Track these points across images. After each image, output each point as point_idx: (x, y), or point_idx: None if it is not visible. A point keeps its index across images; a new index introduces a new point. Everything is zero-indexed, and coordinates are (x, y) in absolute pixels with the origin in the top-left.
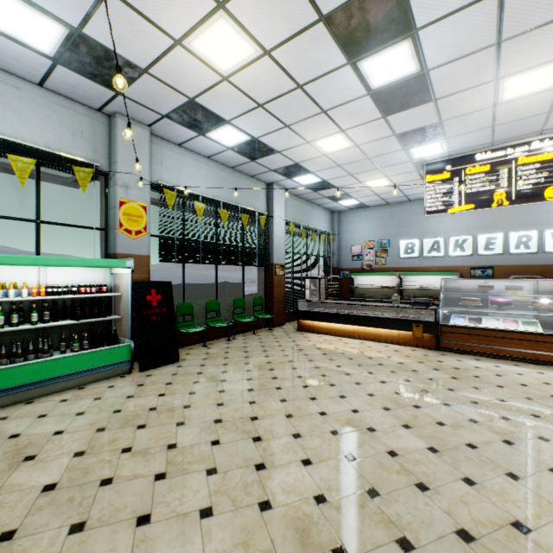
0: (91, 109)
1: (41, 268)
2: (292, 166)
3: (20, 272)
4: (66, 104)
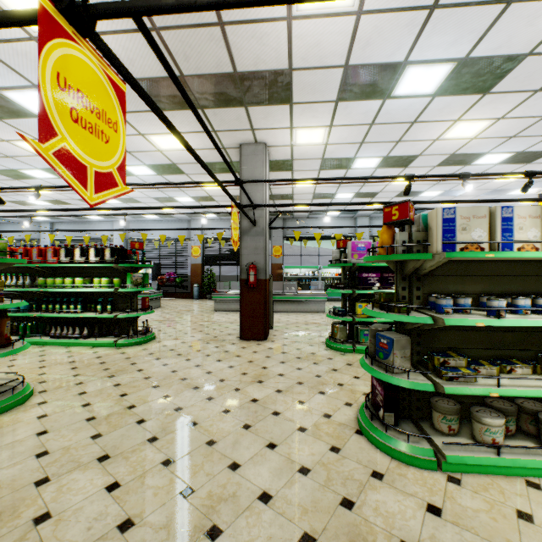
0: (350, 218)
1: (337, 268)
2: None
3: (333, 270)
4: (343, 219)
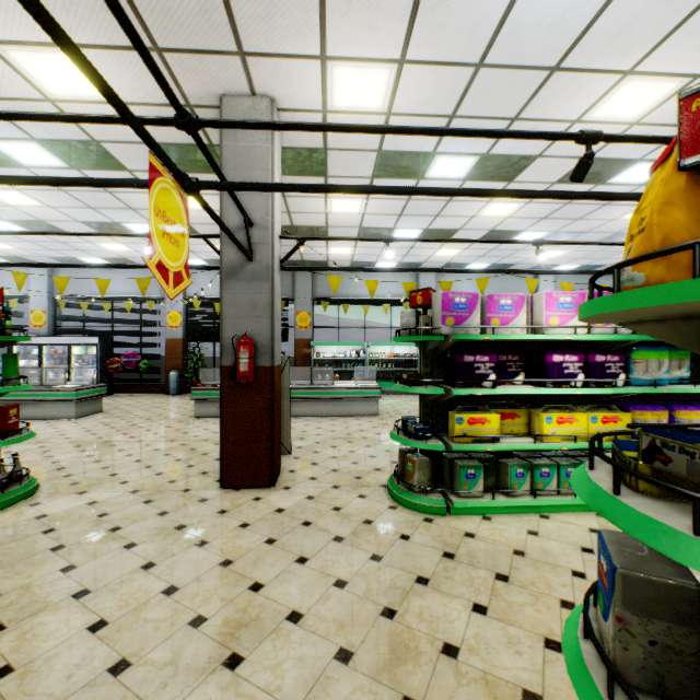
0: (409, 273)
1: (392, 346)
2: (539, 265)
3: (385, 348)
4: (400, 275)
